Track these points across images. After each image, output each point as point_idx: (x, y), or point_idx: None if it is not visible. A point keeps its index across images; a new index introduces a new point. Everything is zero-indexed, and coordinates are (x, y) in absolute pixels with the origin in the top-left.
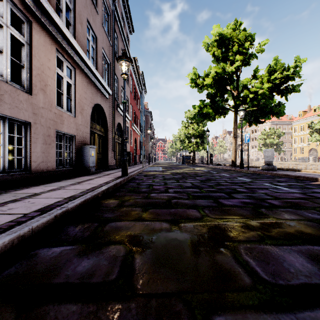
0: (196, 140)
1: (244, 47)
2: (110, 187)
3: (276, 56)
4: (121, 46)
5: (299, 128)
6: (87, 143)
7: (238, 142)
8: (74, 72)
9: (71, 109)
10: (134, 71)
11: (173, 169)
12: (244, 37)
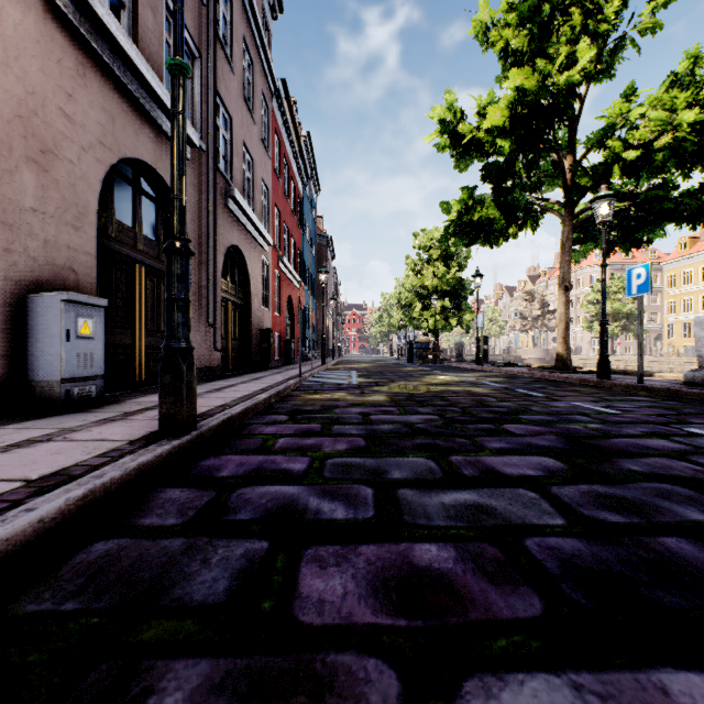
0: (441, 302)
1: (602, 17)
2: None
3: (695, 46)
4: (242, 31)
5: (680, 278)
6: (78, 290)
7: (533, 310)
8: None
9: None
10: (286, 121)
11: (392, 378)
12: None
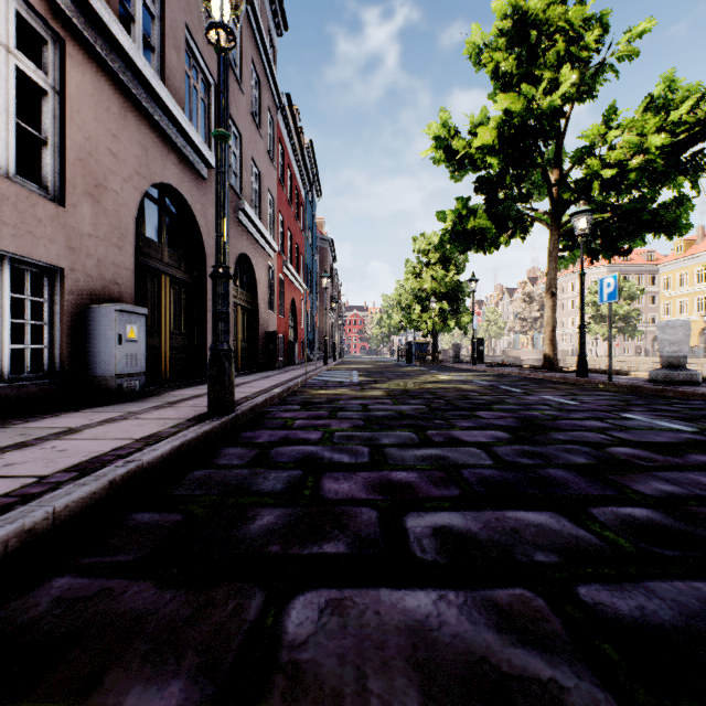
0: (440, 305)
1: (584, 45)
2: (54, 518)
3: (670, 70)
4: (250, 53)
5: (676, 280)
6: (120, 300)
7: (532, 312)
8: (61, 51)
9: (46, 176)
10: (290, 132)
11: (390, 377)
12: (578, 23)
